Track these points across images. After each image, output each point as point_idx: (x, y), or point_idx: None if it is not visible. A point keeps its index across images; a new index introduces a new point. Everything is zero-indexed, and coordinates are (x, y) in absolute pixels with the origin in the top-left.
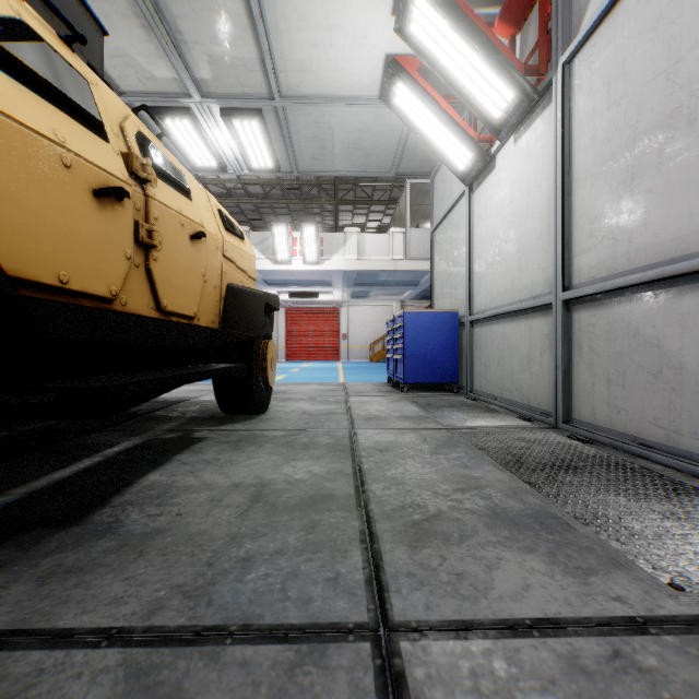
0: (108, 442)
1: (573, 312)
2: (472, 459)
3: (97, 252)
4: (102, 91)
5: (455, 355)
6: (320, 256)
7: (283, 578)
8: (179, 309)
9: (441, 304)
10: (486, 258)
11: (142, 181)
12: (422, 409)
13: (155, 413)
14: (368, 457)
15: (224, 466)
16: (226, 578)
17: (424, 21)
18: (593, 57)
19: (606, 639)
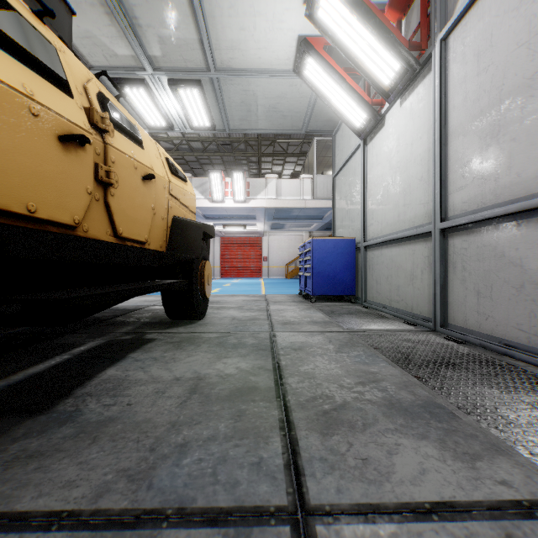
0: (76, 343)
1: (449, 239)
2: (369, 356)
3: (62, 188)
4: (68, 57)
5: (353, 273)
6: (247, 196)
7: (214, 462)
8: (133, 236)
9: (341, 233)
10: (377, 196)
11: (102, 131)
12: (327, 315)
13: (116, 319)
14: (285, 355)
15: (168, 363)
16: (165, 462)
17: (329, 8)
18: (465, 34)
19: (498, 522)
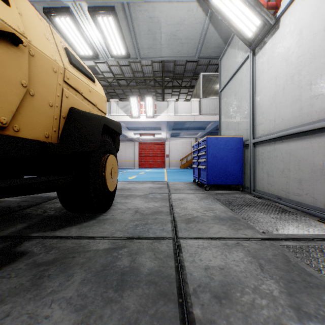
0: None
1: None
2: None
3: None
4: None
5: (241, 166)
6: (155, 113)
7: None
8: None
9: (227, 134)
10: (269, 97)
11: None
12: (227, 207)
13: (24, 210)
14: (206, 324)
15: None
16: None
17: None
18: None
19: None
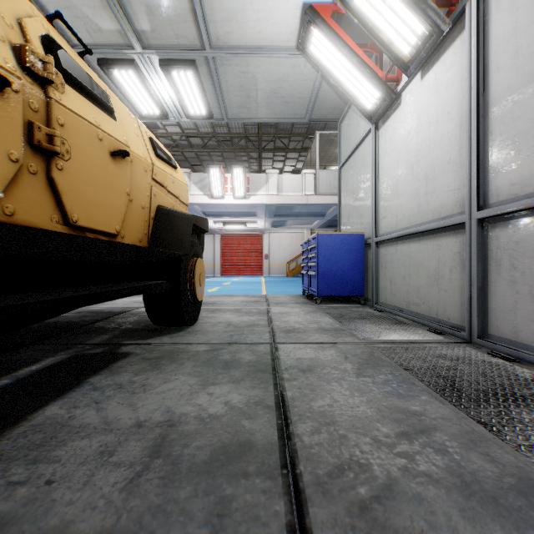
0: (31, 359)
1: (490, 230)
2: (402, 383)
3: None
4: None
5: (362, 272)
6: (247, 192)
7: None
8: (96, 225)
9: (348, 228)
10: (391, 186)
11: (43, 82)
12: (336, 320)
13: (95, 324)
14: (291, 380)
15: (135, 393)
16: None
17: None
18: None
19: None
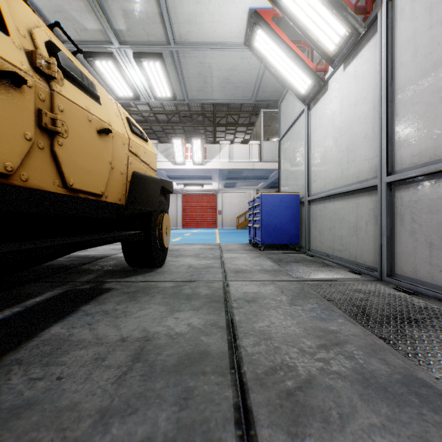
0: (35, 293)
1: (396, 192)
2: (324, 310)
3: None
4: None
5: (297, 224)
6: (204, 159)
7: None
8: (86, 188)
9: (286, 189)
10: (320, 155)
11: (48, 78)
12: (275, 263)
13: (82, 266)
14: (238, 308)
15: (118, 318)
16: None
17: None
18: None
19: None
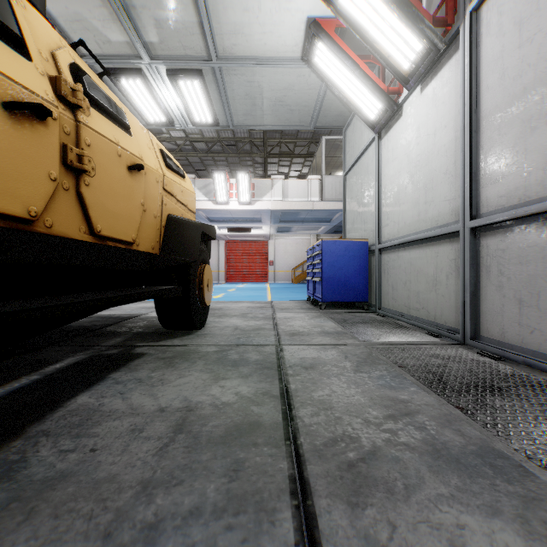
0: (53, 358)
1: (481, 239)
2: (395, 378)
3: (11, 169)
4: (32, 16)
5: (366, 278)
6: (252, 198)
7: None
8: (116, 234)
9: (352, 235)
10: (393, 194)
11: (73, 107)
12: (339, 324)
13: (106, 328)
14: (294, 375)
15: (154, 386)
16: None
17: None
18: (502, 1)
19: None
